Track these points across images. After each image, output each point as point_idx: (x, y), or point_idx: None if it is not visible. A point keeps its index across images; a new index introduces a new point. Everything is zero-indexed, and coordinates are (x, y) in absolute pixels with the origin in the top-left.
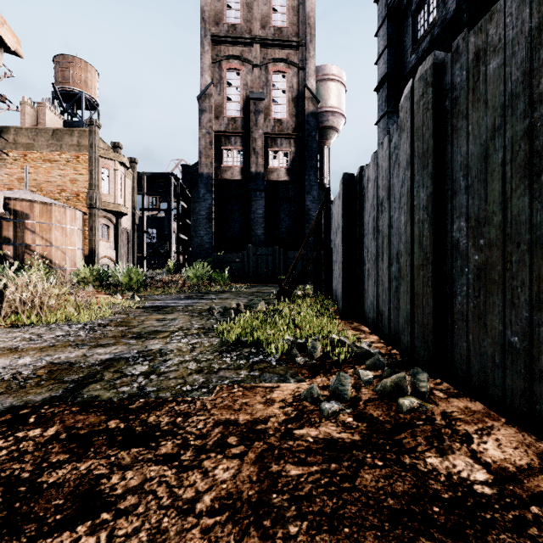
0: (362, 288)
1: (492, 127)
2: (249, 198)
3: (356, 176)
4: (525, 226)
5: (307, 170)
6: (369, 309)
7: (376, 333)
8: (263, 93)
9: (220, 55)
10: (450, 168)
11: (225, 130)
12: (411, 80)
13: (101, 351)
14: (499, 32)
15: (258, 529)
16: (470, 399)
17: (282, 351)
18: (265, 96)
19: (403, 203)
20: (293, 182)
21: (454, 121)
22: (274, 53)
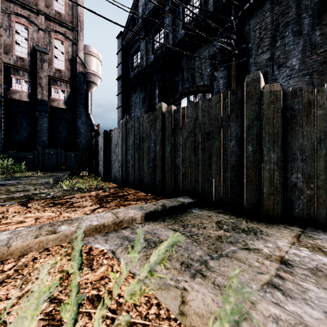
0: (111, 170)
1: (133, 140)
2: (36, 115)
3: (108, 132)
4: (136, 158)
5: (78, 105)
6: (113, 176)
7: (115, 183)
8: (47, 49)
9: (9, 9)
10: (128, 144)
11: (14, 64)
12: (122, 120)
13: (15, 195)
14: (134, 124)
15: (97, 199)
16: (131, 189)
17: (87, 189)
18: (49, 51)
19: (120, 148)
20: (69, 110)
21: (129, 135)
22: (55, 27)
